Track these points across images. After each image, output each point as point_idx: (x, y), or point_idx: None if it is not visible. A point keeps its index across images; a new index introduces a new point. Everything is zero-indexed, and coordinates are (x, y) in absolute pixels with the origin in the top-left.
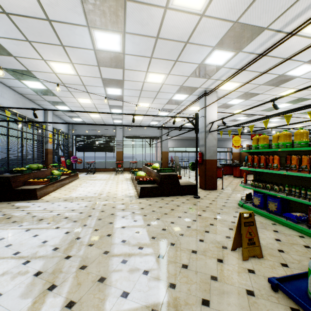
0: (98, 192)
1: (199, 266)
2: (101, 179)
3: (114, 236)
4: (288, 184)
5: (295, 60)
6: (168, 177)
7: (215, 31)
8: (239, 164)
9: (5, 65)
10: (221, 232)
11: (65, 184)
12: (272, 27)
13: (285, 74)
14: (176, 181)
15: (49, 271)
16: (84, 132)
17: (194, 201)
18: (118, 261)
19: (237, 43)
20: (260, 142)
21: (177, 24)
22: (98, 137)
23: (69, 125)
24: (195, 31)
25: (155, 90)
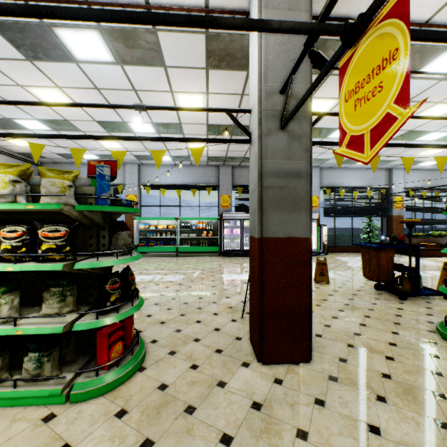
0: None
1: None
2: None
3: None
4: None
5: None
6: None
7: None
8: None
9: (398, 164)
10: None
11: None
12: None
13: None
14: None
15: None
16: None
17: None
18: None
19: None
20: None
21: None
22: None
23: None
24: None
25: None
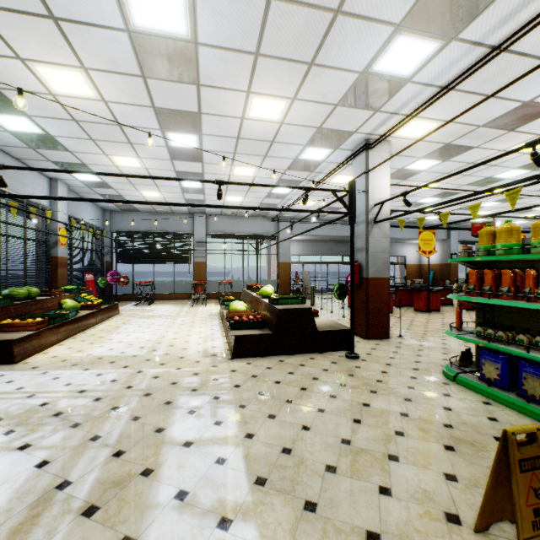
0: (150, 344)
1: None
2: (163, 316)
3: (160, 478)
4: None
5: None
6: (293, 315)
7: None
8: (425, 285)
9: None
10: (429, 458)
11: (88, 327)
12: None
13: (535, 100)
14: (309, 322)
15: None
16: (134, 226)
17: (348, 367)
18: None
19: (452, 16)
20: (501, 239)
21: None
22: (161, 235)
23: (104, 213)
24: None
25: (265, 137)
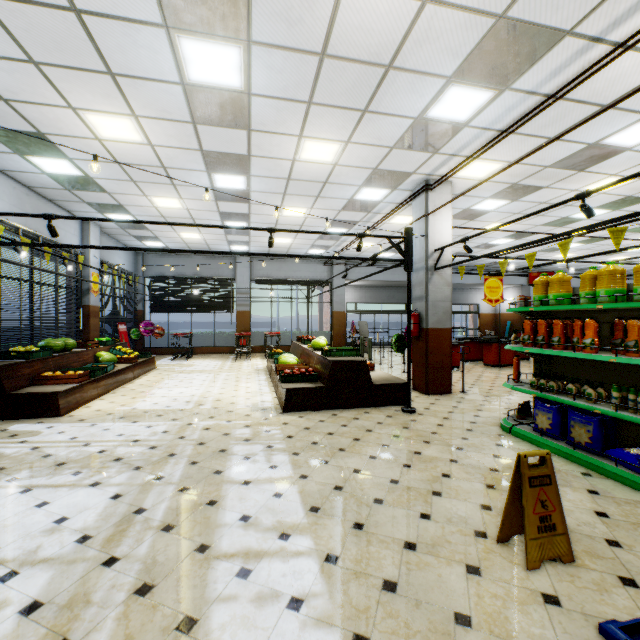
0: (196, 399)
1: (424, 584)
2: (204, 370)
3: (225, 506)
4: (616, 383)
5: (627, 110)
6: (347, 367)
7: (455, 40)
8: (496, 337)
9: None
10: (470, 494)
11: (126, 382)
12: (583, 29)
13: (601, 142)
14: (364, 374)
15: (60, 602)
16: (169, 271)
17: (403, 421)
18: (229, 571)
19: (502, 70)
20: (552, 289)
21: (367, 21)
22: (199, 281)
23: (136, 256)
24: (409, 40)
25: (318, 178)
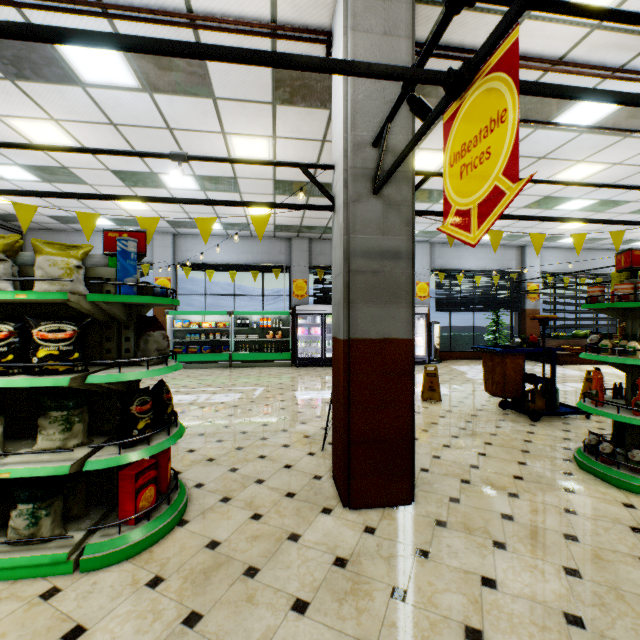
0: None
1: None
2: None
3: None
4: None
5: None
6: None
7: None
8: None
9: None
10: None
11: None
12: None
13: None
14: None
15: None
16: None
17: None
18: None
19: None
20: None
21: (607, 175)
22: None
23: None
24: (639, 164)
25: None
